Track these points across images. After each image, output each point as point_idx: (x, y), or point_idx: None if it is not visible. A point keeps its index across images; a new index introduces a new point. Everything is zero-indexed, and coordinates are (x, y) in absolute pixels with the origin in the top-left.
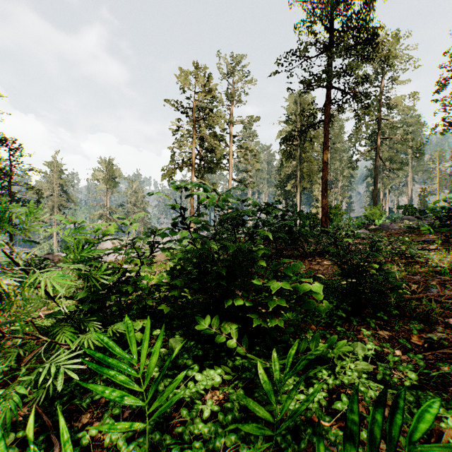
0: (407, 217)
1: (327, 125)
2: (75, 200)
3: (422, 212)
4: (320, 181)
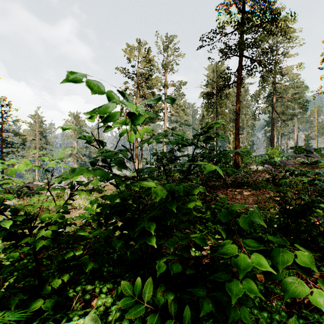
0: (298, 155)
1: (239, 85)
2: (52, 143)
3: (308, 152)
4: (232, 129)
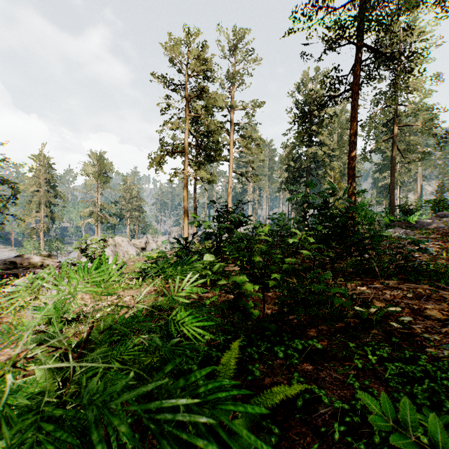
0: (442, 213)
1: (355, 94)
2: (65, 196)
3: None
4: (332, 174)
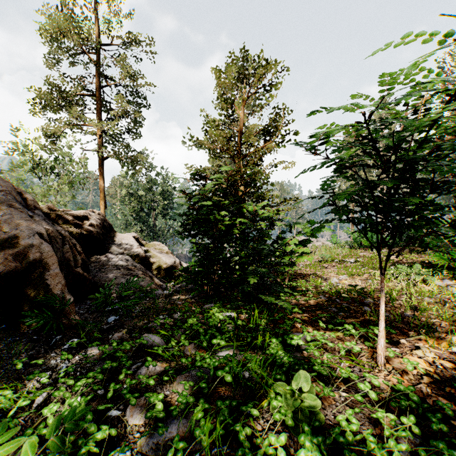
0: None
1: None
2: None
3: None
4: None
